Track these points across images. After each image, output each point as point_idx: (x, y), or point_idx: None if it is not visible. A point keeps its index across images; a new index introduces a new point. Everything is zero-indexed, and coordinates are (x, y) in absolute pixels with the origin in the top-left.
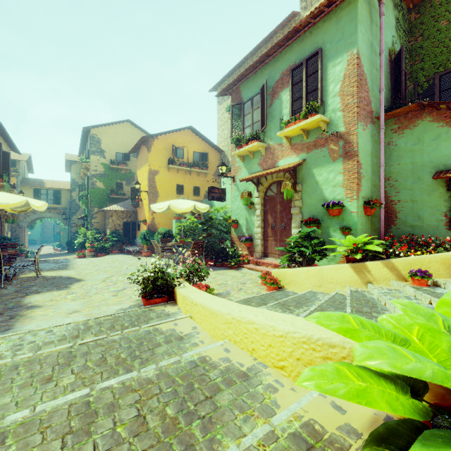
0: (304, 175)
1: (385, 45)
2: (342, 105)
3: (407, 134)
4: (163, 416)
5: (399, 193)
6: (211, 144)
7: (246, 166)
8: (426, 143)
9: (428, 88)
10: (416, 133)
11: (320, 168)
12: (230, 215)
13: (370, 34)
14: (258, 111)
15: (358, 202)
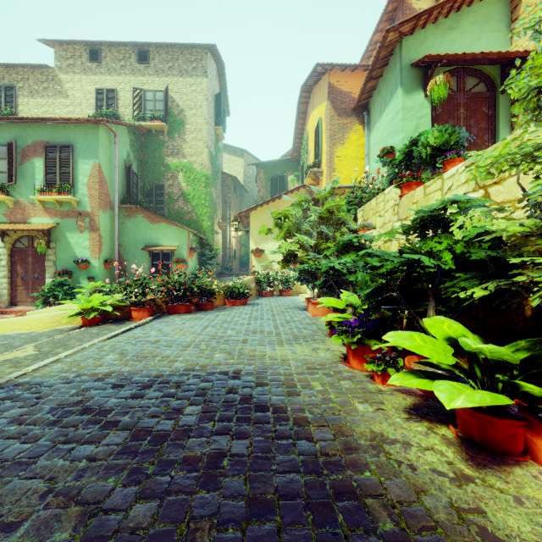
0: (58, 235)
1: (121, 157)
2: (89, 193)
3: (132, 220)
4: (0, 341)
5: (128, 255)
6: None
7: None
8: (141, 228)
9: (150, 189)
10: (136, 221)
11: (73, 233)
12: None
13: (109, 151)
14: (4, 162)
15: (100, 261)
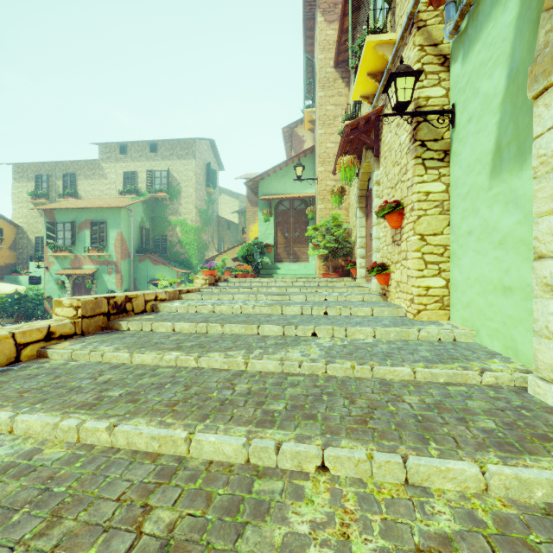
0: (98, 276)
1: (137, 222)
2: (115, 250)
3: (143, 263)
4: None
5: (140, 286)
6: (7, 220)
7: (59, 263)
8: (148, 268)
9: (158, 238)
10: (145, 264)
11: (106, 274)
12: (43, 292)
13: (128, 221)
14: (69, 233)
15: (121, 291)
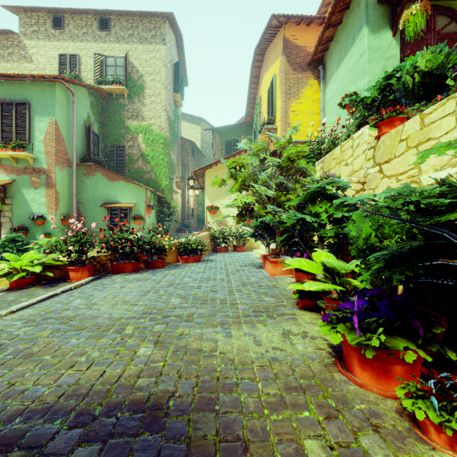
0: (15, 192)
1: (81, 117)
2: (45, 150)
3: (91, 178)
4: None
5: (87, 212)
6: None
7: None
8: (100, 186)
9: (111, 150)
10: (95, 179)
11: (29, 189)
12: None
13: (67, 110)
14: None
15: (56, 217)
